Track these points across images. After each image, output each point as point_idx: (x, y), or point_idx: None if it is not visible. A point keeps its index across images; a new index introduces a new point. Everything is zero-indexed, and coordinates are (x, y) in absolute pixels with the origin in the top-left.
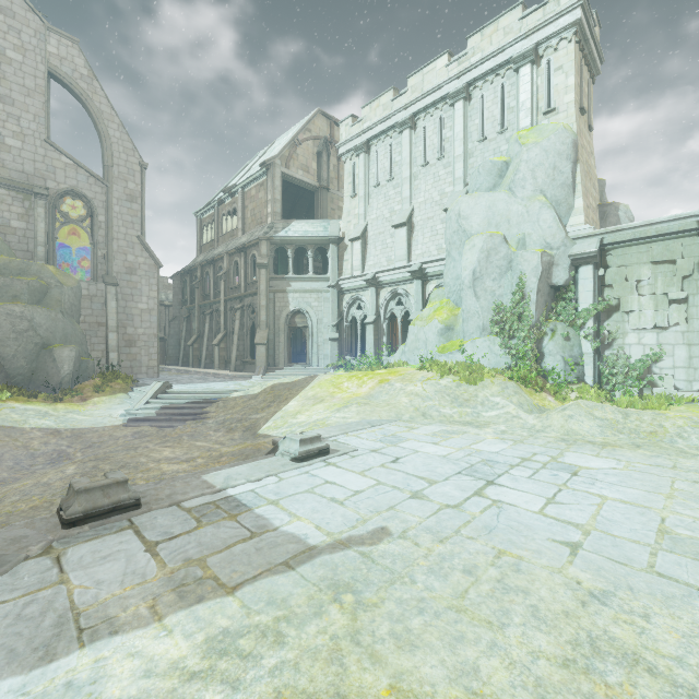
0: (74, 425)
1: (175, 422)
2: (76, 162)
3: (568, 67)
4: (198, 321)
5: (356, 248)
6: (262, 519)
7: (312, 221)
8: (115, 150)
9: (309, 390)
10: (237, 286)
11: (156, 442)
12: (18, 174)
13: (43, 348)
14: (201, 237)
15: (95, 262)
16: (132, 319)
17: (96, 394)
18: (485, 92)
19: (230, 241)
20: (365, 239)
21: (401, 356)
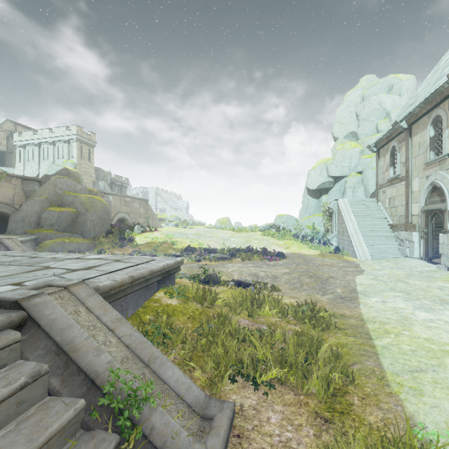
0: None
1: None
2: None
3: (76, 148)
4: None
5: None
6: None
7: (1, 168)
8: None
9: None
10: None
11: None
12: None
13: None
14: None
15: None
16: None
17: None
18: (59, 145)
19: None
20: None
21: None
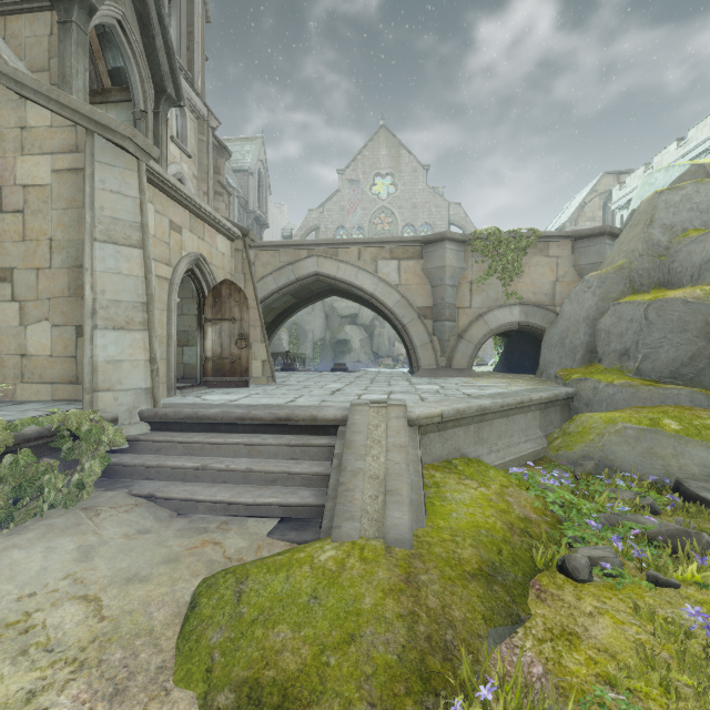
0: None
1: None
2: None
3: None
4: None
5: None
6: None
7: None
8: None
9: None
10: None
11: None
12: None
13: None
14: None
15: None
16: None
17: None
18: None
19: None
20: None
21: None
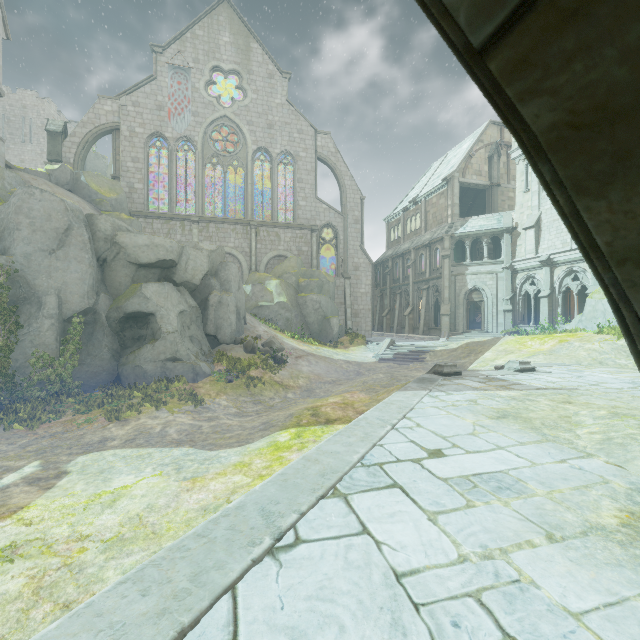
0: (353, 360)
1: (406, 362)
2: (329, 206)
3: None
4: (389, 299)
5: (529, 235)
6: (516, 382)
7: (486, 216)
8: (348, 193)
9: (499, 346)
10: (422, 272)
11: (406, 370)
12: (304, 220)
13: (324, 318)
14: (389, 236)
15: (338, 265)
16: (357, 299)
17: (351, 345)
18: None
19: (415, 239)
20: (538, 227)
21: (577, 324)
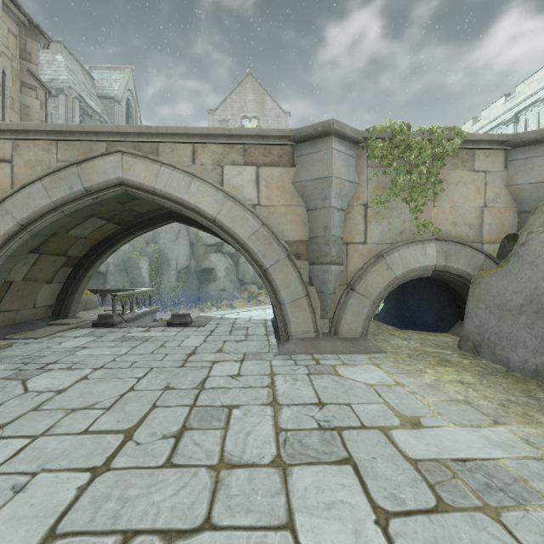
0: None
1: None
2: None
3: None
4: None
5: None
6: None
7: None
8: None
9: None
10: None
11: None
12: None
13: None
14: None
15: None
16: None
17: None
18: (527, 117)
19: None
20: None
21: None
